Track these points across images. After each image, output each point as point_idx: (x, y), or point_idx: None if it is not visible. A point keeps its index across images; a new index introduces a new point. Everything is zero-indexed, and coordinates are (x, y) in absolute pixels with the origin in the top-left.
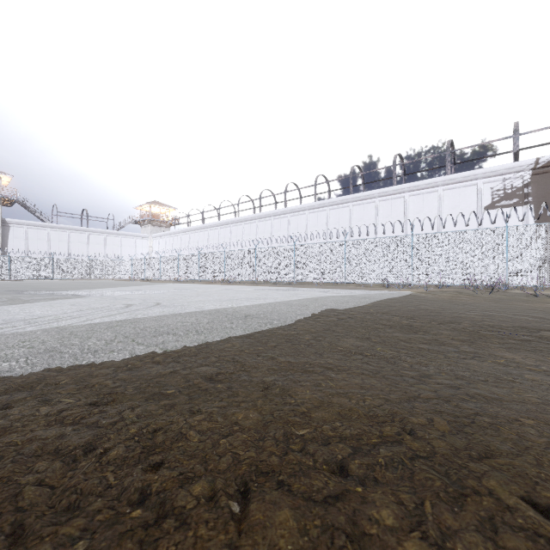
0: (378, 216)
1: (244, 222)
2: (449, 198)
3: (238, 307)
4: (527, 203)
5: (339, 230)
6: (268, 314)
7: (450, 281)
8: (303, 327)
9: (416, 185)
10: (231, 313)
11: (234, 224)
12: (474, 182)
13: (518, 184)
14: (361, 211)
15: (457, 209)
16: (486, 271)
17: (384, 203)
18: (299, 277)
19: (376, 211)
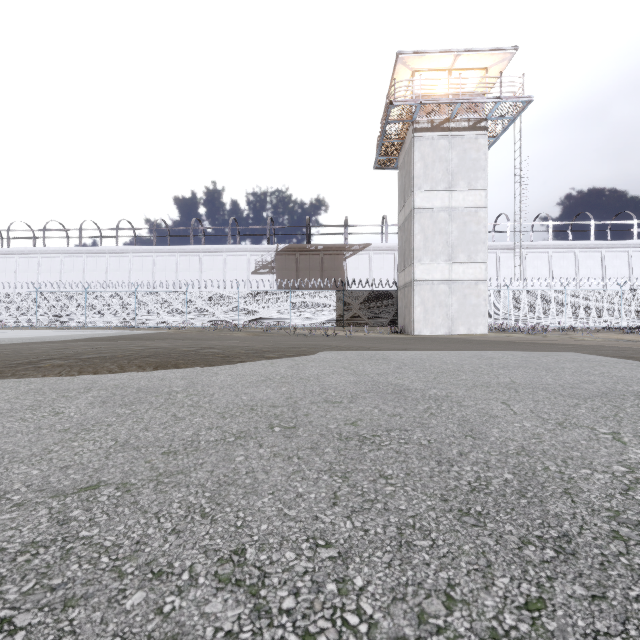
0: (179, 269)
1: (18, 254)
2: (231, 262)
3: (24, 337)
4: (273, 273)
5: (142, 278)
6: (44, 338)
7: (210, 324)
8: (62, 341)
9: (208, 248)
10: (20, 338)
11: (0, 256)
12: (246, 253)
13: (269, 259)
14: (164, 263)
15: (236, 271)
16: (229, 317)
17: (184, 258)
18: (91, 322)
19: (177, 265)
